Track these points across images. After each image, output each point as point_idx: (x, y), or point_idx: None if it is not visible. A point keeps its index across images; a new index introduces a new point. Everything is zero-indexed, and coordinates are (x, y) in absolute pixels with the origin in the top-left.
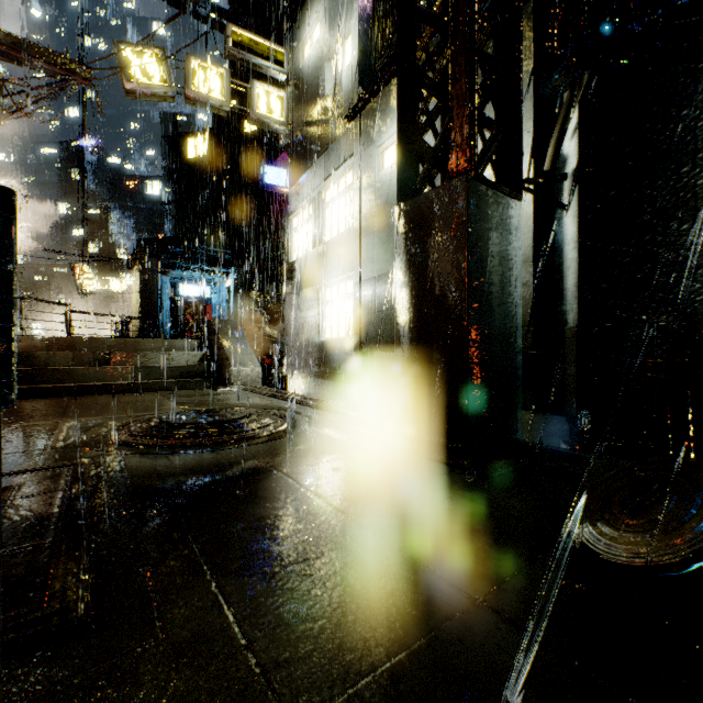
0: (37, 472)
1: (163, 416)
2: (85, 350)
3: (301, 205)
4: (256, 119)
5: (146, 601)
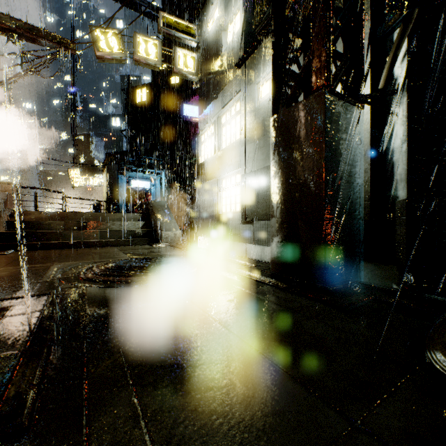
0: (27, 298)
1: (115, 262)
2: (71, 220)
3: (206, 126)
4: (177, 72)
5: (79, 407)
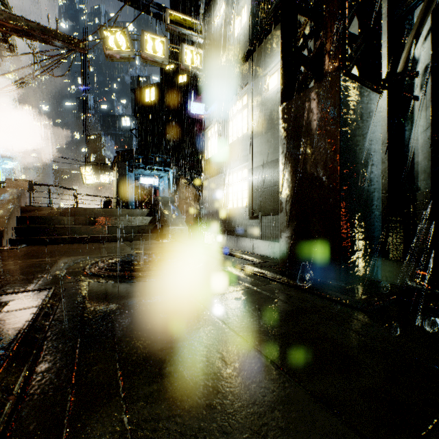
0: (27, 293)
1: (120, 256)
2: (81, 216)
3: (213, 122)
4: (184, 68)
5: (59, 426)
